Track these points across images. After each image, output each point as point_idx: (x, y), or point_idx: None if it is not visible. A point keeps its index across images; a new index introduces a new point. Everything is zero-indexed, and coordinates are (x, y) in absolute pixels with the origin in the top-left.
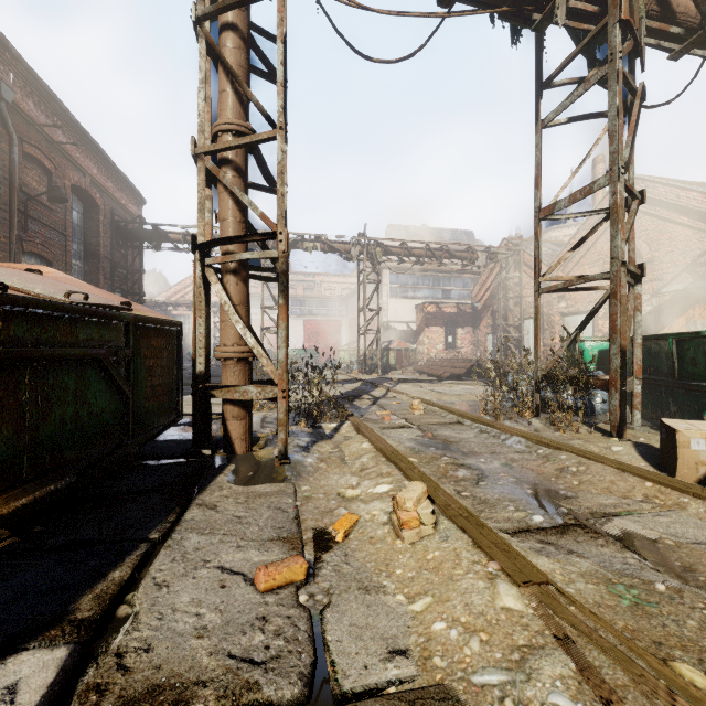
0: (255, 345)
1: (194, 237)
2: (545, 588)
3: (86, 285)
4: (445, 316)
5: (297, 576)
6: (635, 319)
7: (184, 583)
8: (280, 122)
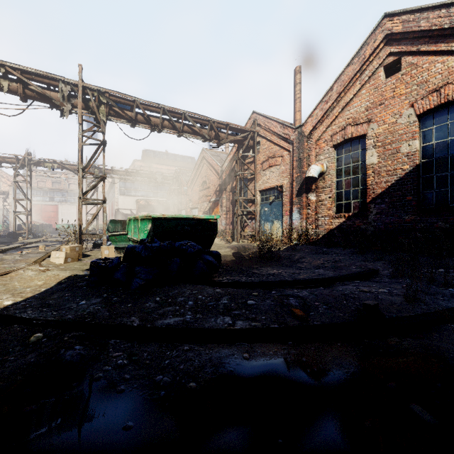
0: None
1: None
2: None
3: None
4: (150, 206)
5: None
6: (104, 215)
7: None
8: None
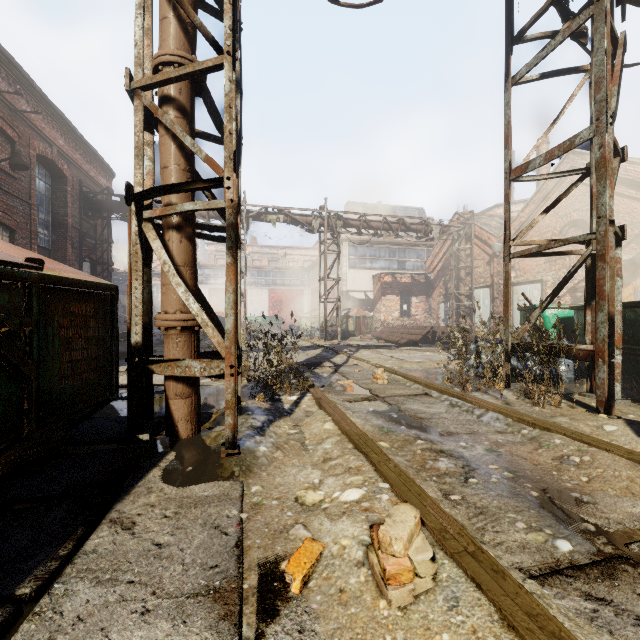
0: (199, 312)
1: (129, 186)
2: None
3: None
4: (400, 285)
5: None
6: (615, 285)
7: None
8: (228, 47)
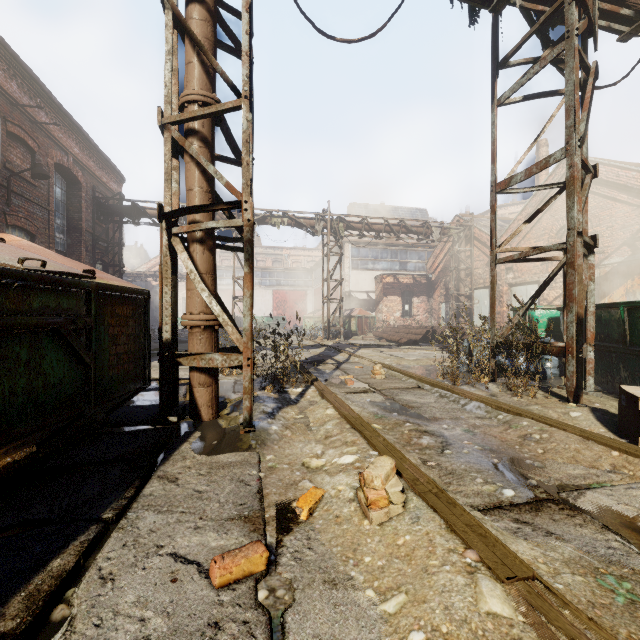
0: (220, 313)
1: (160, 206)
2: (532, 584)
3: (51, 253)
4: (402, 286)
5: (256, 567)
6: (589, 288)
7: (132, 575)
8: (245, 92)
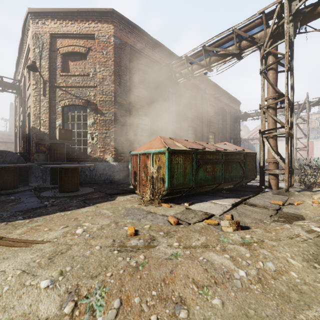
0: (278, 158)
1: (259, 130)
2: None
3: (233, 145)
4: None
5: (280, 203)
6: None
7: (257, 200)
8: (285, 95)
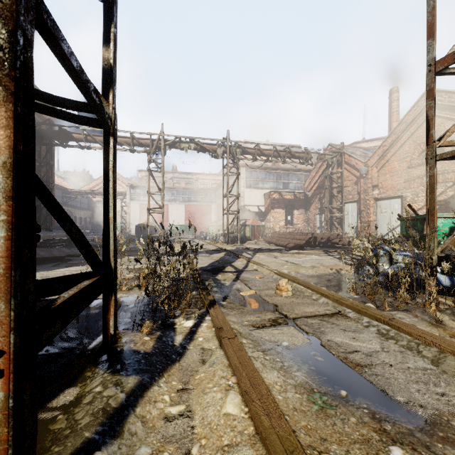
0: None
1: None
2: None
3: None
4: (285, 201)
5: None
6: None
7: None
8: None
